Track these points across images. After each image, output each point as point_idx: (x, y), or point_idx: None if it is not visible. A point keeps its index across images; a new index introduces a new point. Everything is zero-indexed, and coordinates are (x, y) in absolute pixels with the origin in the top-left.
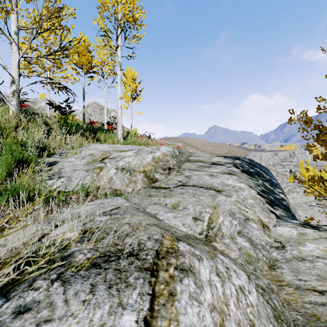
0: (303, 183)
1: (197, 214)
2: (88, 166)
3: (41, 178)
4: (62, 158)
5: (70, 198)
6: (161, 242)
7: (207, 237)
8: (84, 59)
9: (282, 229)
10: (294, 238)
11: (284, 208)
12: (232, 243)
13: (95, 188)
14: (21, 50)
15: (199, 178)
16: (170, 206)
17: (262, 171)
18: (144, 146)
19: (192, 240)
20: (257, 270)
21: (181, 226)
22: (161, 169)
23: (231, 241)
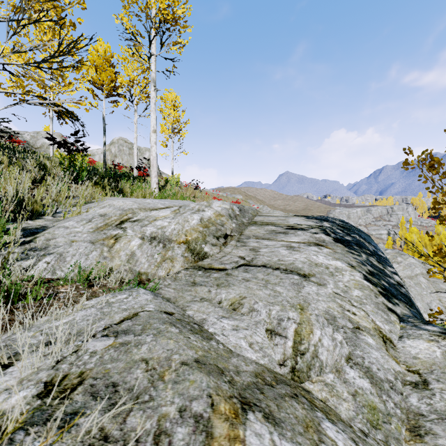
0: (426, 258)
1: (274, 324)
2: (96, 235)
3: (5, 258)
4: (56, 220)
5: (56, 293)
6: (207, 428)
7: (295, 372)
8: (105, 76)
9: (416, 345)
10: (440, 363)
11: (406, 300)
12: (339, 383)
13: (104, 272)
14: (9, 60)
15: (271, 252)
16: (228, 305)
17: (362, 239)
18: (188, 201)
19: (270, 391)
20: (391, 441)
21: (247, 349)
22: (213, 238)
23: (336, 378)
